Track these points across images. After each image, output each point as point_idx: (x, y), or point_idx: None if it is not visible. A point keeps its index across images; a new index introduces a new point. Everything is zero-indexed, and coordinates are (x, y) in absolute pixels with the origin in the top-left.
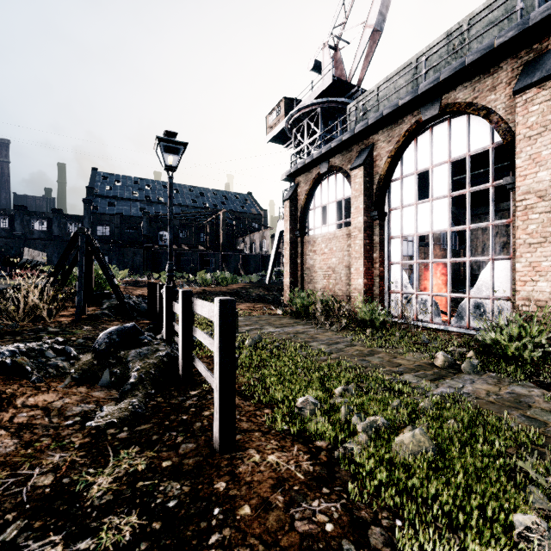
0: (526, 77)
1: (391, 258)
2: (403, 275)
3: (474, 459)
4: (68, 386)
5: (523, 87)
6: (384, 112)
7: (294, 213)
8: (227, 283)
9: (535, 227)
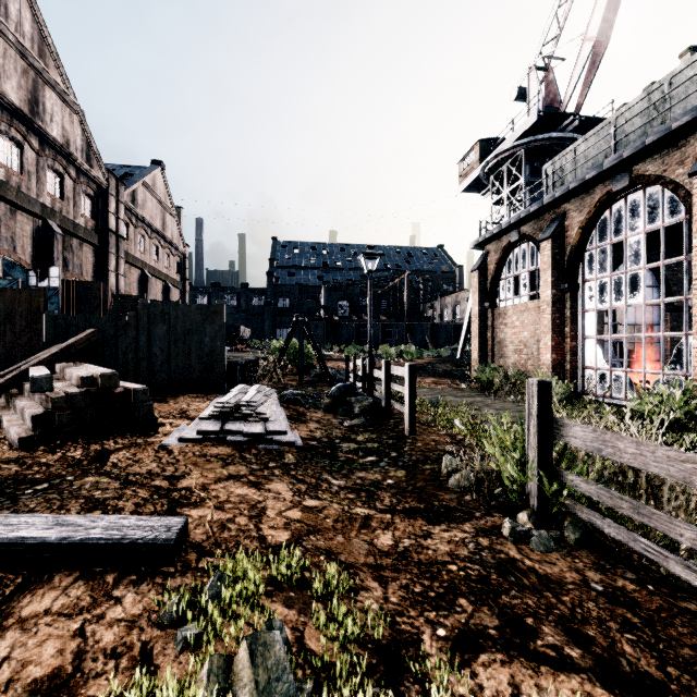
0: None
1: (585, 332)
2: (597, 351)
3: None
4: (323, 413)
5: (696, 170)
6: (571, 186)
7: (482, 283)
8: (412, 358)
9: None
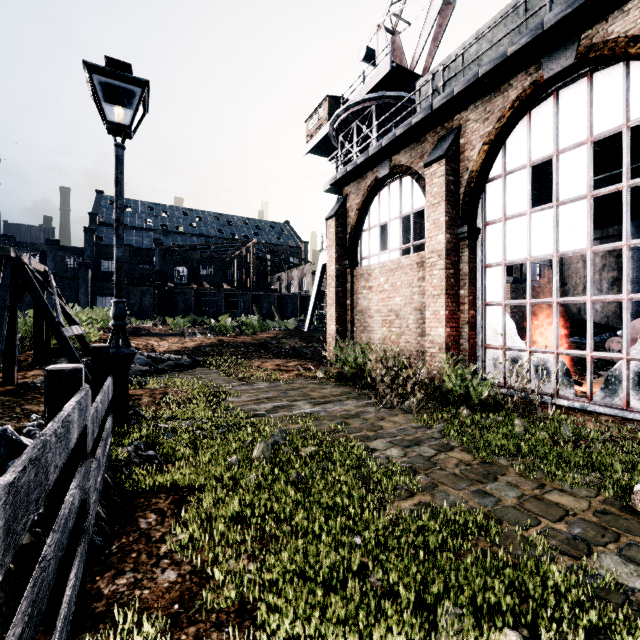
0: None
1: (487, 297)
2: (507, 322)
3: None
4: None
5: None
6: (481, 70)
7: (340, 235)
8: (254, 331)
9: None
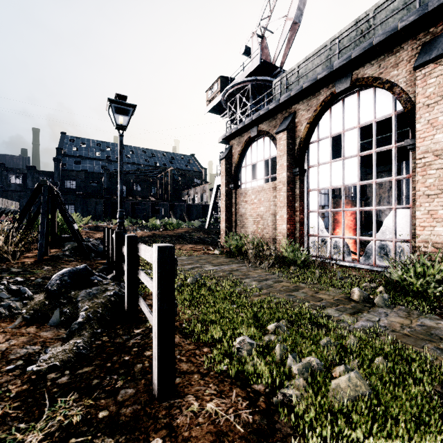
0: (424, 54)
1: (309, 207)
2: (319, 222)
3: (409, 402)
4: (18, 326)
5: (423, 63)
6: (304, 85)
7: (228, 169)
8: (174, 228)
9: (433, 181)
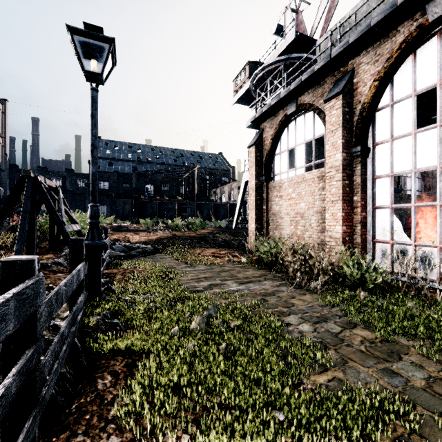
0: None
1: (376, 201)
2: (394, 222)
3: None
4: None
5: None
6: (373, 21)
7: (259, 158)
8: (197, 228)
9: None
